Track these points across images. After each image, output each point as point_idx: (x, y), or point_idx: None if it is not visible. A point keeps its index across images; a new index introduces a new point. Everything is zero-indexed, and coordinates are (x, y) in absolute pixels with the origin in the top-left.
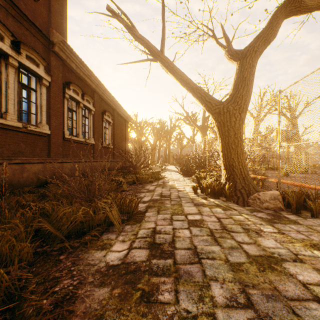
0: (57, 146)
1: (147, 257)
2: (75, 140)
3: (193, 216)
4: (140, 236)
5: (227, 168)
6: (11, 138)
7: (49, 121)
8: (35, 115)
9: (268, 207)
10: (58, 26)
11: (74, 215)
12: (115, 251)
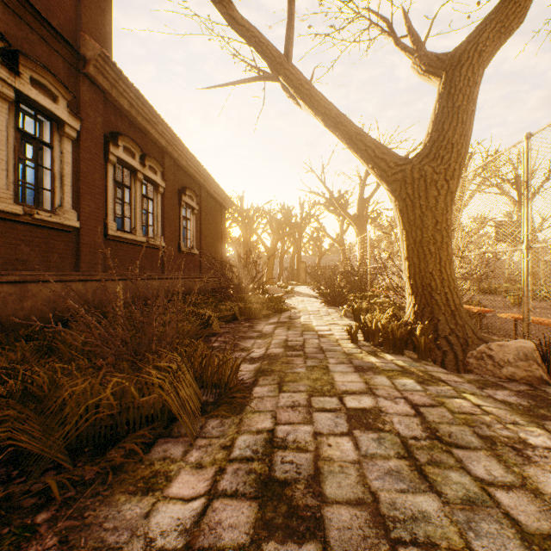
0: (93, 251)
1: (252, 530)
2: (128, 239)
3: (356, 400)
4: (237, 456)
5: (419, 292)
6: (1, 235)
7: (78, 203)
8: (50, 192)
9: (513, 377)
10: (96, 28)
11: (89, 402)
12: (175, 498)
